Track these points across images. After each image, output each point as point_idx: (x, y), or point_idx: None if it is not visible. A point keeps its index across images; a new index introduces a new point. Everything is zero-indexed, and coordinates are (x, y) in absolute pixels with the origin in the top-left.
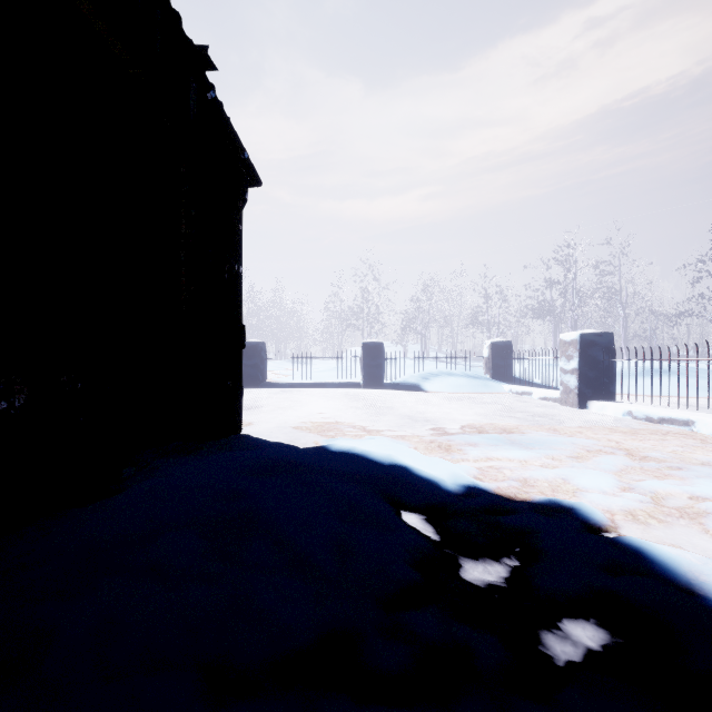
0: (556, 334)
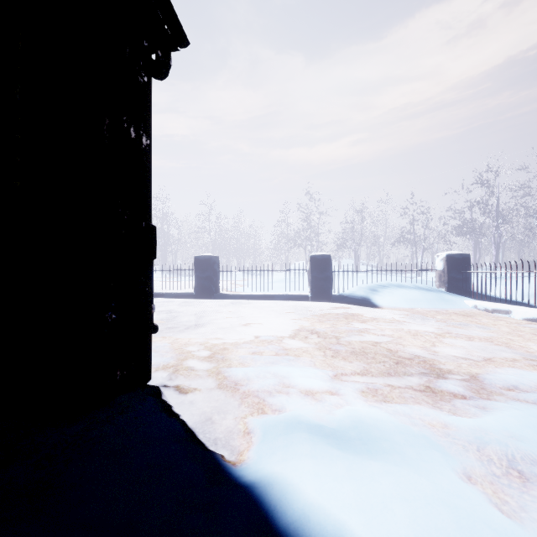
0: (476, 249)
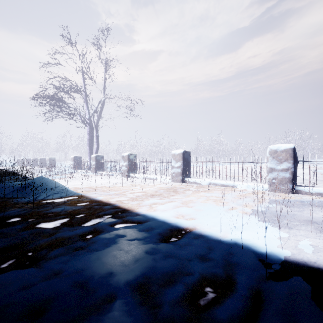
0: (67, 155)
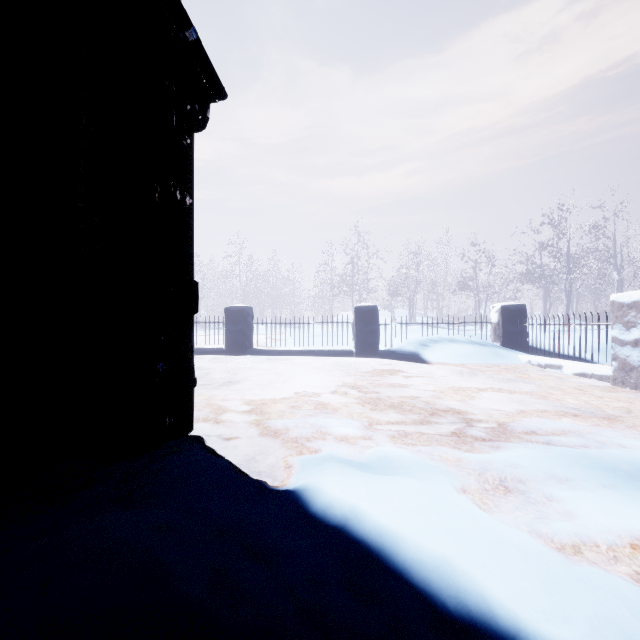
0: (546, 298)
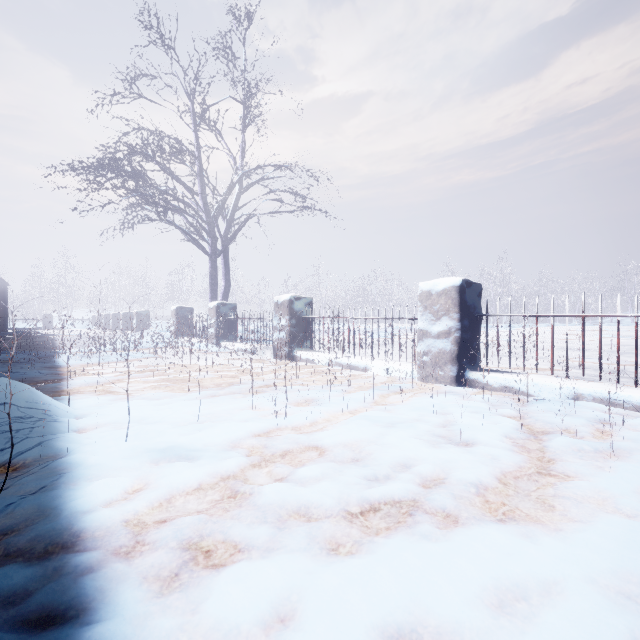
0: None
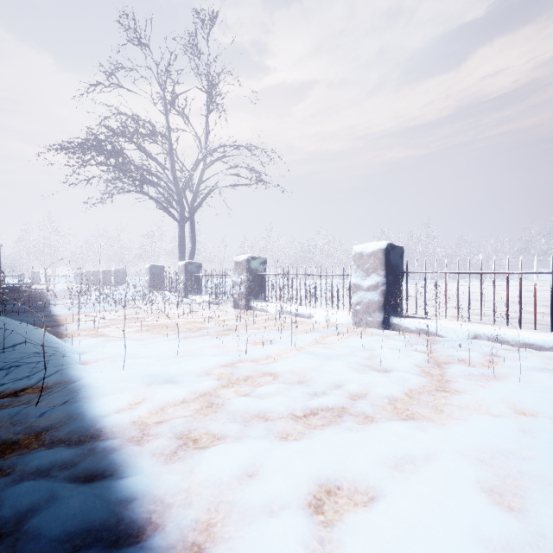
0: None
